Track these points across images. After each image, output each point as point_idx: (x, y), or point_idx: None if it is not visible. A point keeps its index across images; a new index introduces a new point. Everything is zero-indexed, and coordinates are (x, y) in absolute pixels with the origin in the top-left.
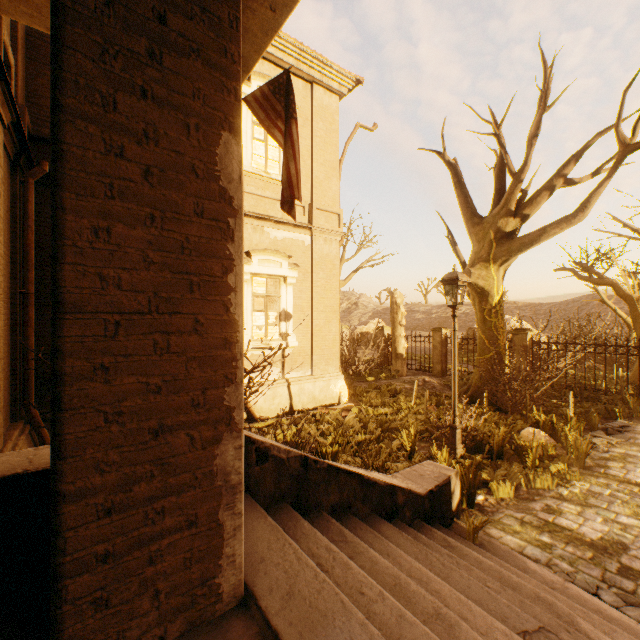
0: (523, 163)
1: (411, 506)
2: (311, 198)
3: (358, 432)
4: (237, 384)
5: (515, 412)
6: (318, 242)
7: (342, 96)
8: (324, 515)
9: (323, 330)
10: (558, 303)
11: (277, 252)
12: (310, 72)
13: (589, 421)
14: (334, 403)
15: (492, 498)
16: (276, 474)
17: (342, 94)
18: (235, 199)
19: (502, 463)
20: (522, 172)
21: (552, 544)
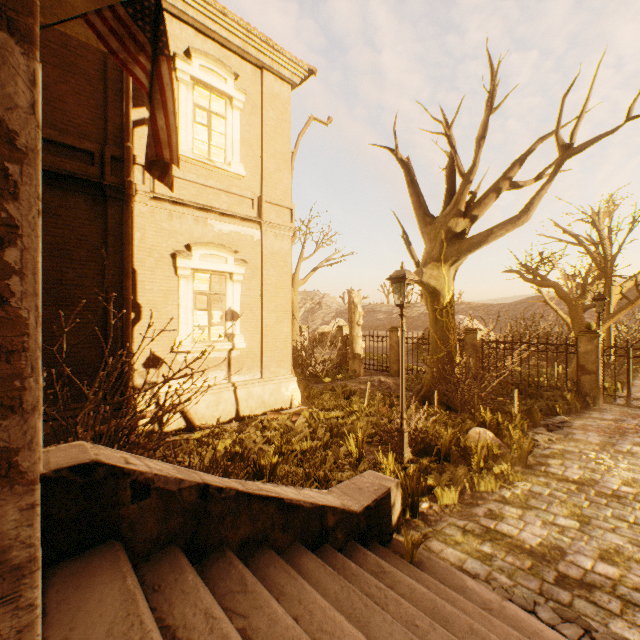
0: (472, 164)
1: (344, 527)
2: (261, 190)
3: (304, 439)
4: (24, 413)
5: (465, 411)
6: (268, 237)
7: (294, 86)
8: (227, 555)
9: (274, 330)
10: (508, 304)
11: (222, 246)
12: (259, 56)
13: (532, 418)
14: (285, 407)
15: (437, 505)
16: (162, 511)
17: (294, 83)
18: (20, 136)
19: (449, 466)
20: (471, 173)
21: (492, 554)
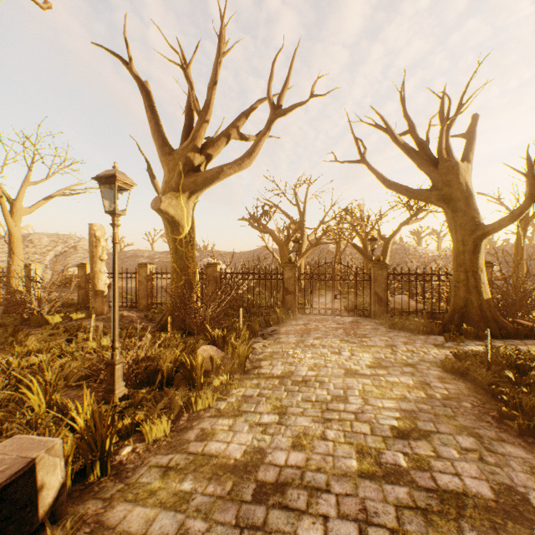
0: (207, 105)
1: None
2: None
3: None
4: None
5: (201, 333)
6: None
7: None
8: None
9: None
10: (246, 252)
11: None
12: None
13: (253, 330)
14: None
15: (144, 444)
16: None
17: None
18: None
19: (170, 391)
20: (206, 113)
21: (193, 491)
